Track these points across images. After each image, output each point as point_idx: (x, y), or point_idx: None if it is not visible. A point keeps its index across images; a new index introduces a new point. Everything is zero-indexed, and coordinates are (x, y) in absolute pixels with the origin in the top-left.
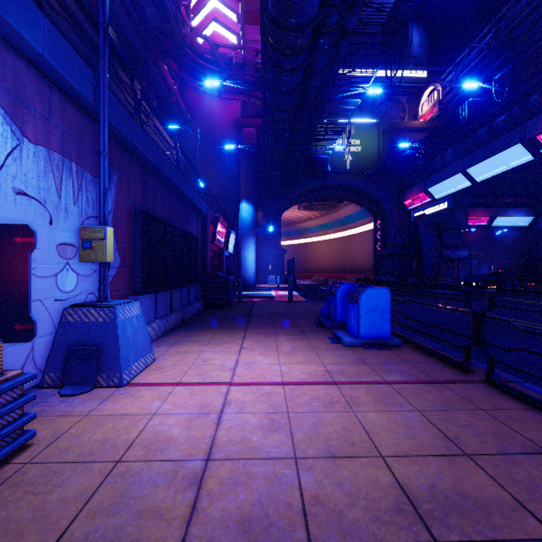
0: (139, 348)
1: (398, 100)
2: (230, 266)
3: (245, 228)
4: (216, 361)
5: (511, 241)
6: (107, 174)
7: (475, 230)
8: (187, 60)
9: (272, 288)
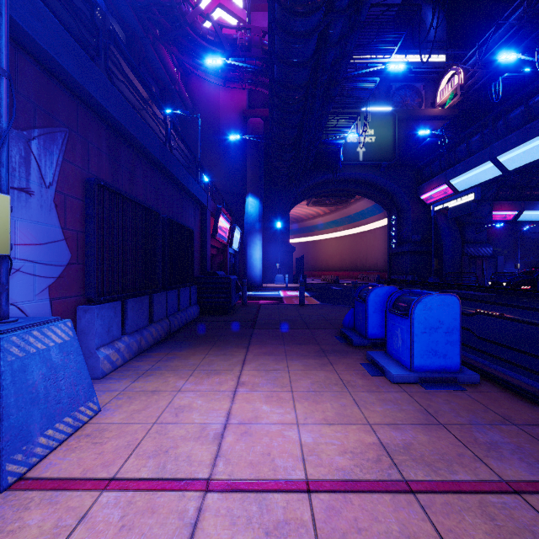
0: (61, 400)
1: (414, 87)
2: (235, 264)
3: (251, 223)
4: (195, 414)
5: (538, 237)
6: (4, 106)
7: (499, 226)
8: (189, 42)
9: (280, 288)
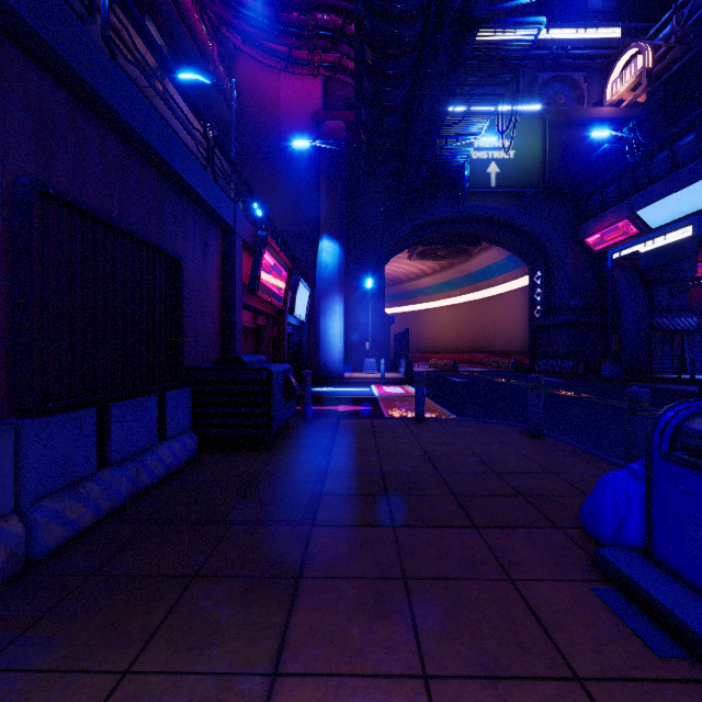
0: None
1: (571, 79)
2: (302, 343)
3: (326, 279)
4: None
5: None
6: None
7: (701, 285)
8: None
9: (372, 380)
